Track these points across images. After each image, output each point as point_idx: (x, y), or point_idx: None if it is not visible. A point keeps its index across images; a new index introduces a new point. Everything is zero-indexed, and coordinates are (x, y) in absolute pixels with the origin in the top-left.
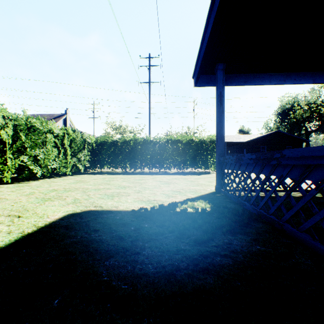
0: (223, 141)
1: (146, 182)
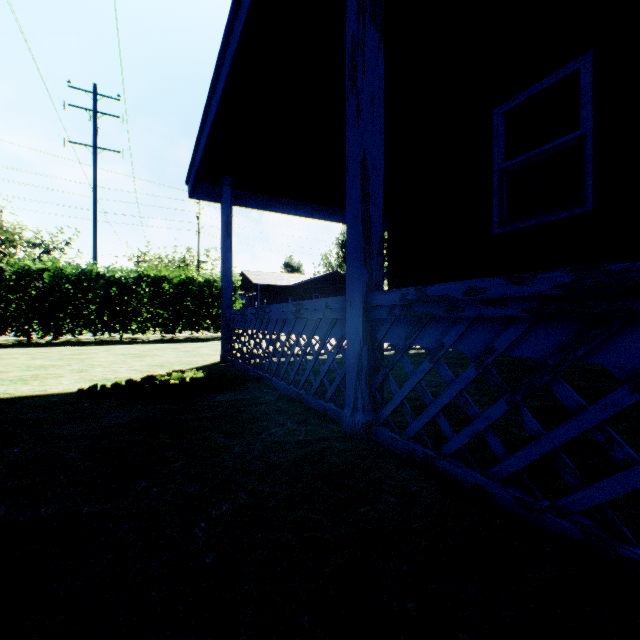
0: (231, 288)
1: (92, 357)
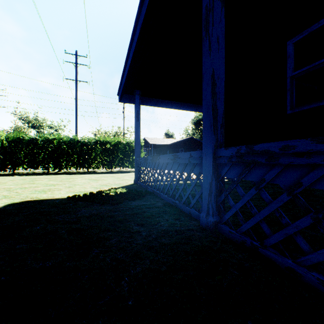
0: (139, 146)
1: (75, 180)
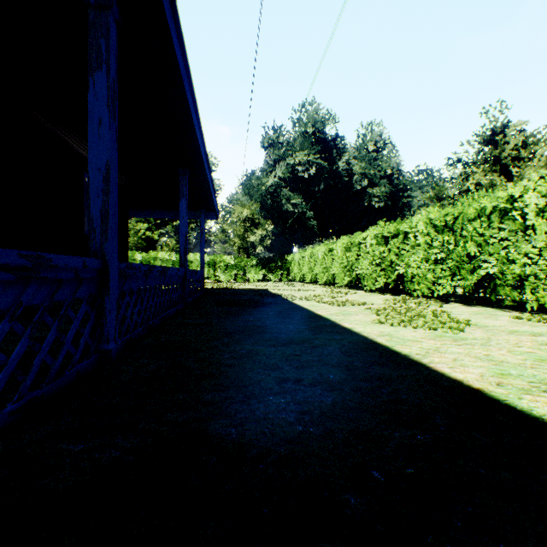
0: None
1: None
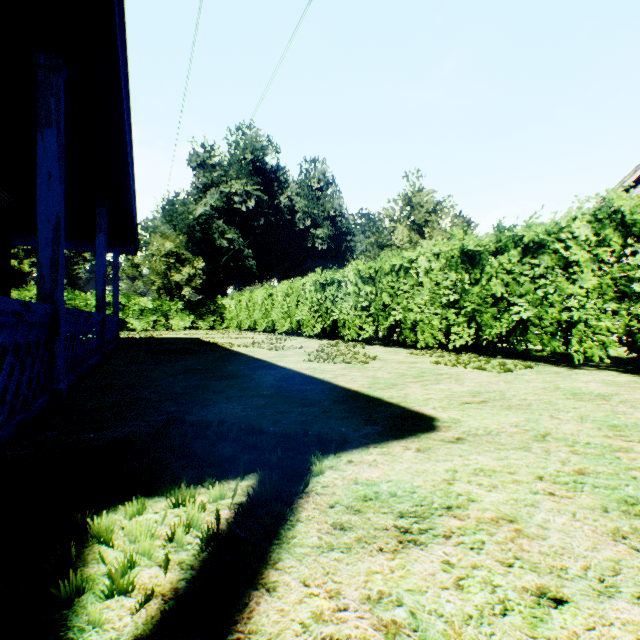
0: None
1: None
